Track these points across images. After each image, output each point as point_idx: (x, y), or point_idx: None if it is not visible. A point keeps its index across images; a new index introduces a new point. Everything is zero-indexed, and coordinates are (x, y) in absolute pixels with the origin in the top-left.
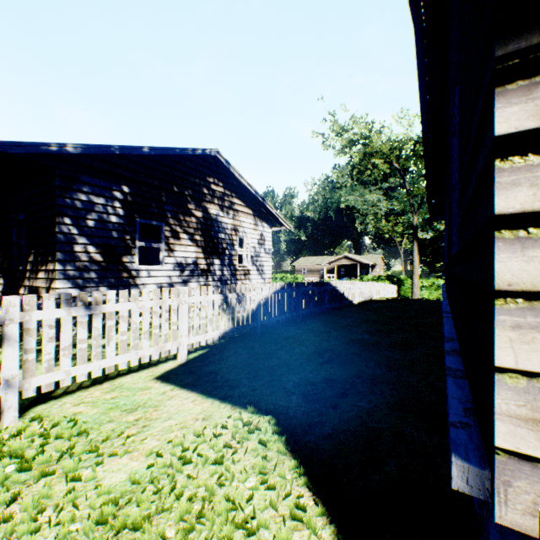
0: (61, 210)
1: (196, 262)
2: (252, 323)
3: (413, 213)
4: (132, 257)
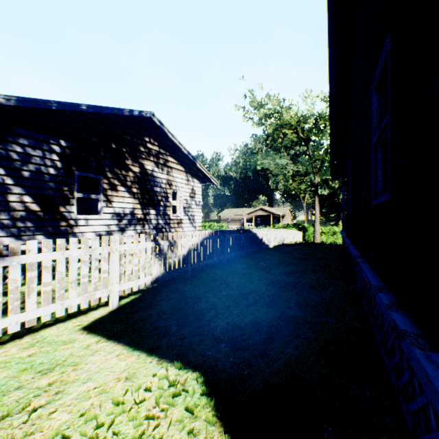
0: None
1: (133, 212)
2: (183, 267)
3: (315, 174)
4: (70, 207)
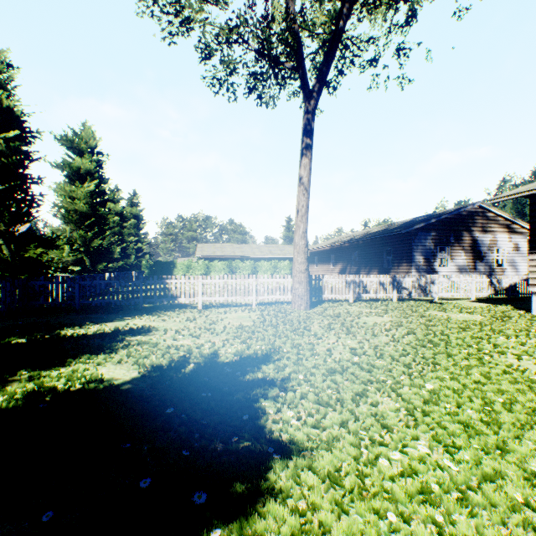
0: (412, 247)
1: (465, 265)
2: (505, 293)
3: None
4: (435, 263)
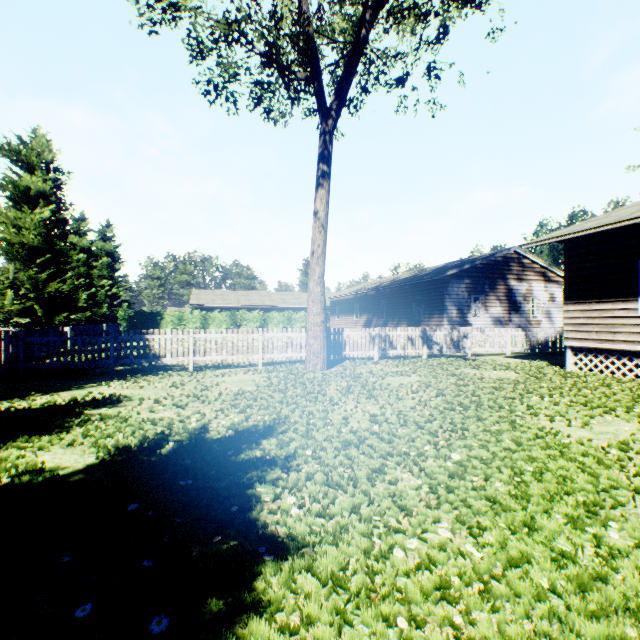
0: (445, 296)
1: (501, 316)
2: (540, 348)
3: None
4: (469, 315)
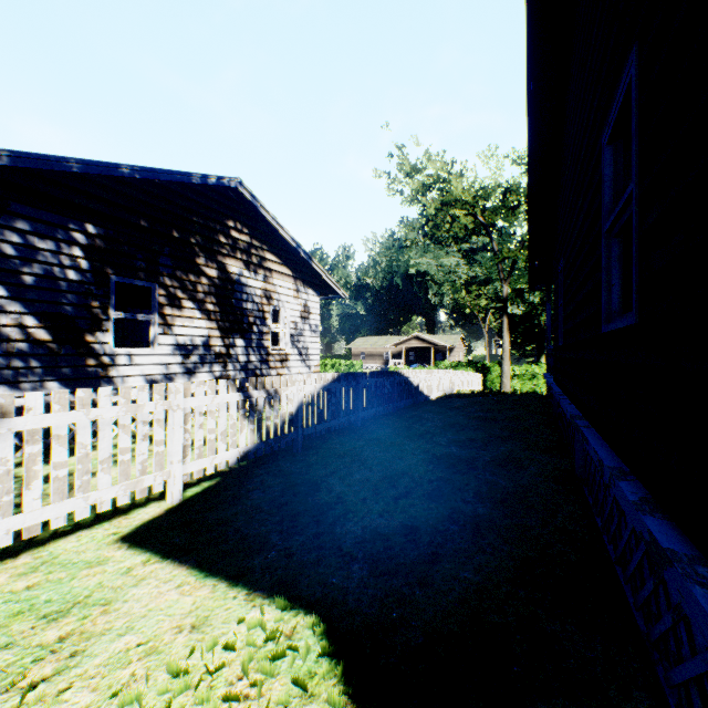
0: None
1: (208, 343)
2: (290, 434)
3: (503, 282)
4: (102, 335)
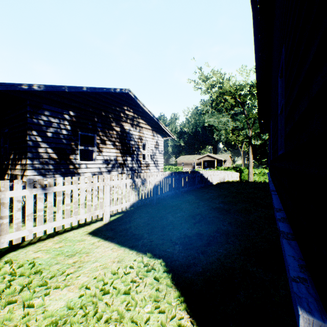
0: (30, 126)
1: (116, 159)
2: (151, 197)
3: (249, 129)
4: (75, 156)
